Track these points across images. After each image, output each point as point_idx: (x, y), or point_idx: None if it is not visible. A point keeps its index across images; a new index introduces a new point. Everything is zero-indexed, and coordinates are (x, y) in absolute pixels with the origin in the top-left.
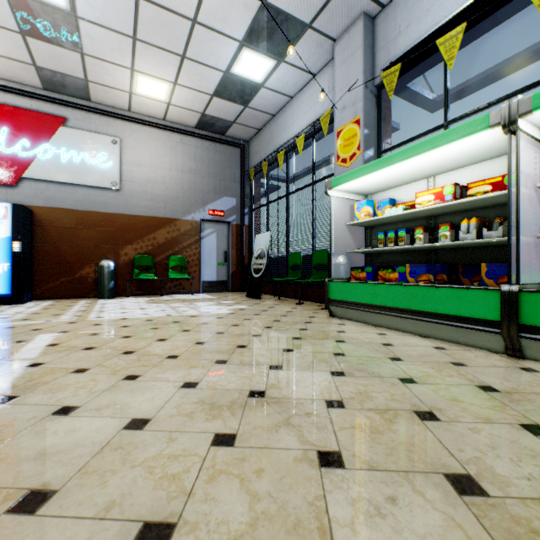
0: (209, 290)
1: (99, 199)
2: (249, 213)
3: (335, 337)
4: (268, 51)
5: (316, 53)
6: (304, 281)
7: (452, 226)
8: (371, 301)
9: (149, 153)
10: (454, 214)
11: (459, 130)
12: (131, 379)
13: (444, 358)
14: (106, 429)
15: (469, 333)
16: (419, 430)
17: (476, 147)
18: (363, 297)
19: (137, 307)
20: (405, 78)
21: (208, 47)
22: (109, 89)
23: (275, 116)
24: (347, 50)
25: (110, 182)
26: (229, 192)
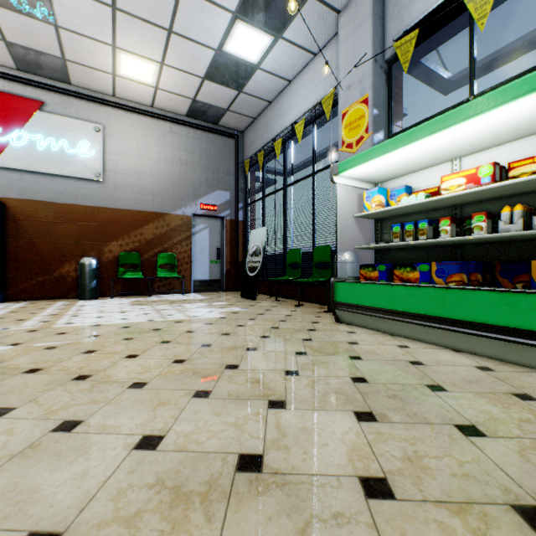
0: (201, 290)
1: (80, 191)
2: (244, 208)
3: (348, 352)
4: (265, 24)
5: (318, 28)
6: (304, 281)
7: (489, 215)
8: (388, 306)
9: (136, 143)
10: (486, 202)
11: (509, 90)
12: (65, 429)
13: (499, 385)
14: None
15: (523, 350)
16: None
17: (525, 115)
18: (377, 300)
19: (118, 310)
20: (420, 51)
21: (198, 19)
22: (89, 69)
23: (272, 102)
24: (353, 21)
25: (92, 173)
26: (223, 186)
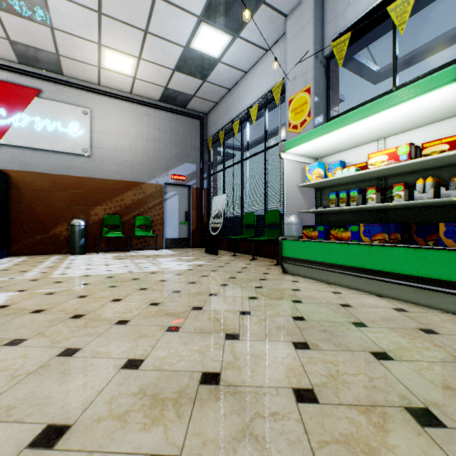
0: (172, 246)
1: (71, 164)
2: (207, 178)
3: (291, 297)
4: (225, 26)
5: (269, 29)
6: (257, 239)
7: (406, 186)
8: (324, 259)
9: (117, 123)
10: (405, 175)
11: (420, 86)
12: (67, 354)
13: (410, 322)
14: (4, 448)
15: (431, 295)
16: (426, 447)
17: (434, 105)
18: (316, 255)
19: (103, 263)
20: (353, 49)
21: (169, 22)
22: (79, 63)
23: (231, 90)
24: (297, 24)
25: (81, 149)
26: (190, 159)
